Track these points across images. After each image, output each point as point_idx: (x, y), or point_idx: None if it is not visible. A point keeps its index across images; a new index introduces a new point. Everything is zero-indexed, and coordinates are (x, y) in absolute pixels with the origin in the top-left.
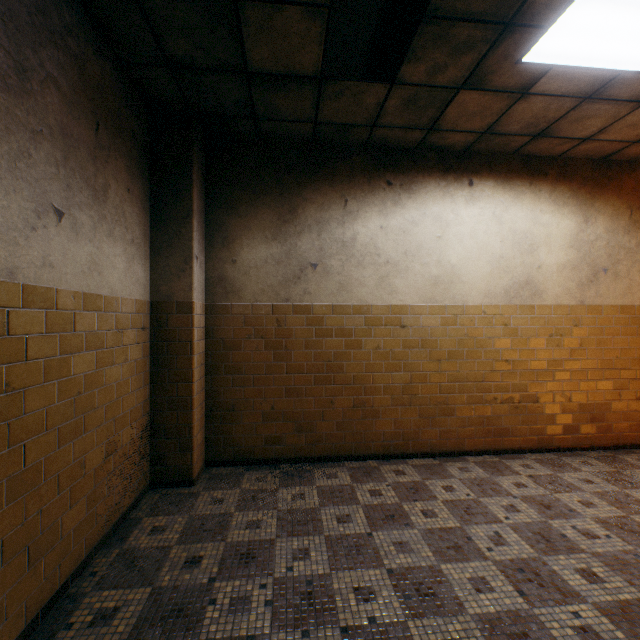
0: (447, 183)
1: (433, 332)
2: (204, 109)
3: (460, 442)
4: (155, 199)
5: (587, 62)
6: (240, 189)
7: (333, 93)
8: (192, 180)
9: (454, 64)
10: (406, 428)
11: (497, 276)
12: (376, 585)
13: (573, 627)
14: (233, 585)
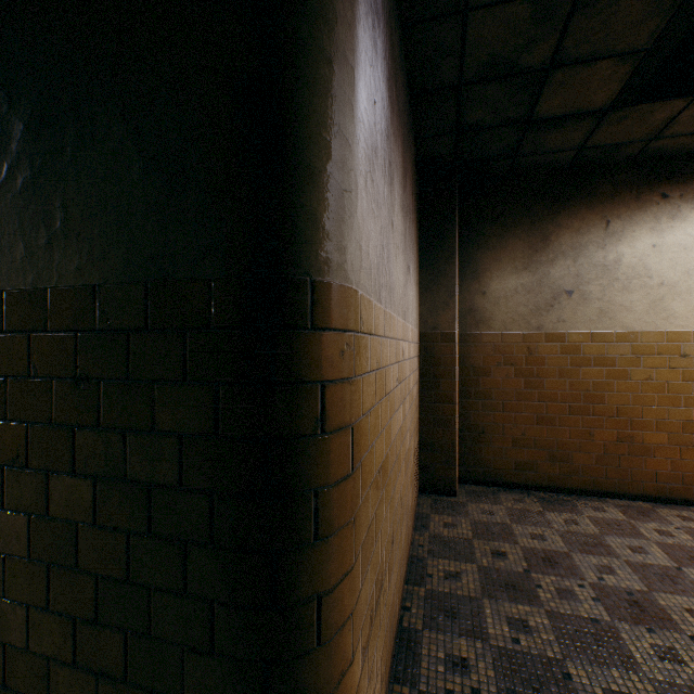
0: None
1: None
2: (468, 158)
3: None
4: (422, 244)
5: None
6: (489, 224)
7: (615, 119)
8: (455, 223)
9: None
10: (687, 471)
11: None
12: None
13: None
14: (549, 579)
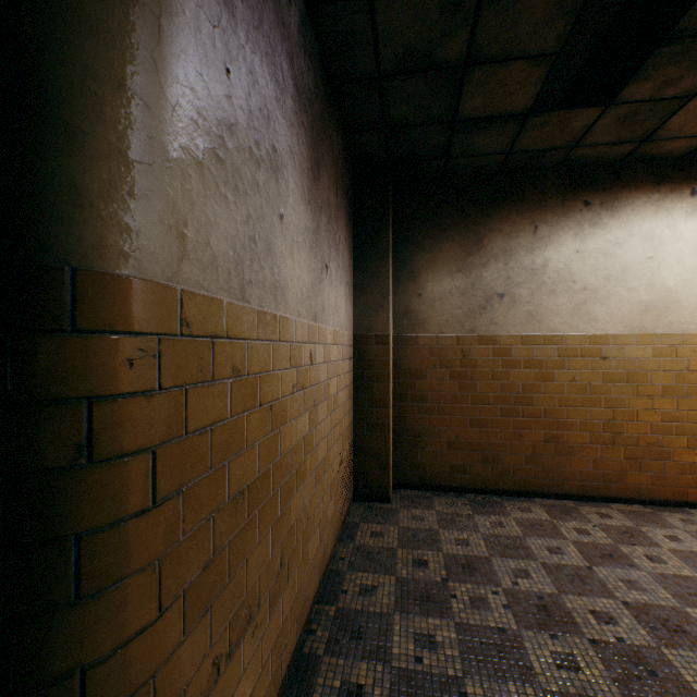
0: (660, 196)
1: (642, 364)
2: (401, 157)
3: (678, 491)
4: (356, 243)
5: None
6: (425, 225)
7: (537, 124)
8: (388, 223)
9: (691, 75)
10: (607, 469)
11: None
12: (613, 612)
13: None
14: (465, 587)
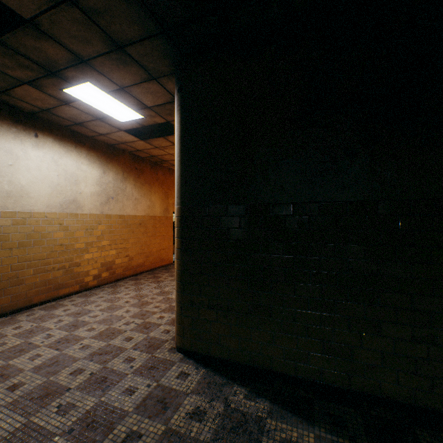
0: (18, 130)
1: (6, 230)
2: None
3: (29, 300)
4: None
5: (96, 106)
6: None
7: None
8: None
9: (21, 71)
10: None
11: (56, 195)
12: None
13: (80, 348)
14: None
